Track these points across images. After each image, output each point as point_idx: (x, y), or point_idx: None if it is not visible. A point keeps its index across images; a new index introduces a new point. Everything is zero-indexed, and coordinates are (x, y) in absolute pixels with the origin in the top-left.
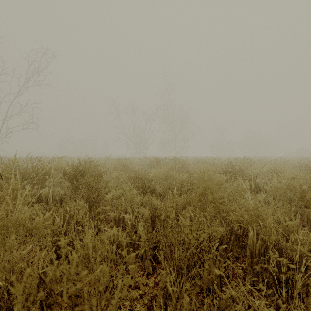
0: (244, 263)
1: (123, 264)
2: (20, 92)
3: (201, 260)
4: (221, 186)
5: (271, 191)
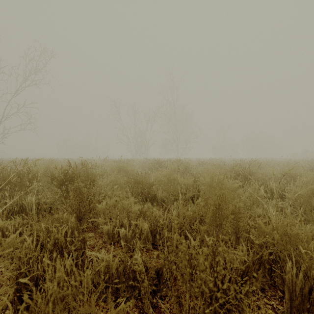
0: (273, 299)
1: (114, 300)
2: (17, 91)
3: (223, 309)
4: (234, 193)
5: (291, 199)
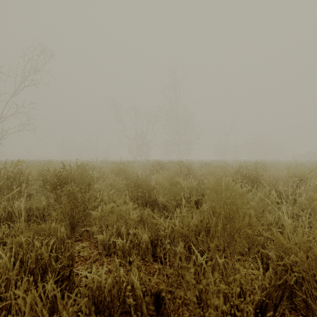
0: None
1: None
2: (16, 91)
3: None
4: (243, 198)
5: (304, 204)
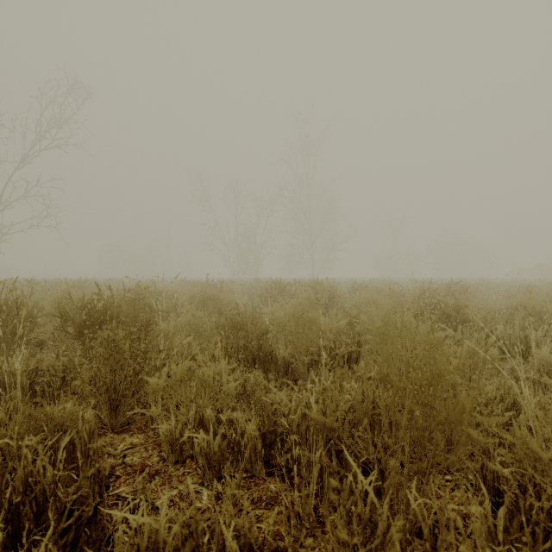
0: None
1: None
2: (25, 158)
3: None
4: (437, 352)
5: (551, 362)
